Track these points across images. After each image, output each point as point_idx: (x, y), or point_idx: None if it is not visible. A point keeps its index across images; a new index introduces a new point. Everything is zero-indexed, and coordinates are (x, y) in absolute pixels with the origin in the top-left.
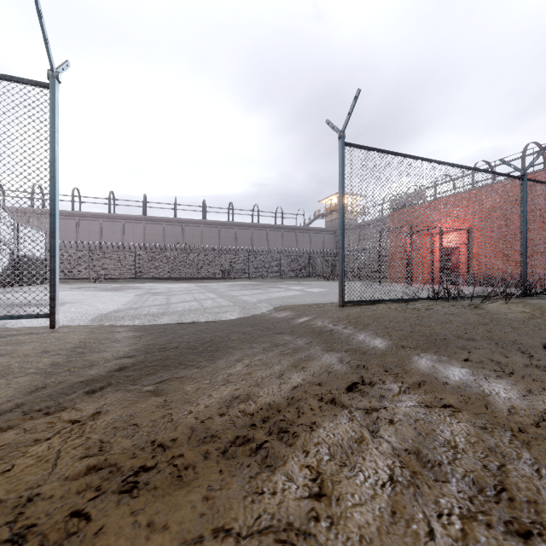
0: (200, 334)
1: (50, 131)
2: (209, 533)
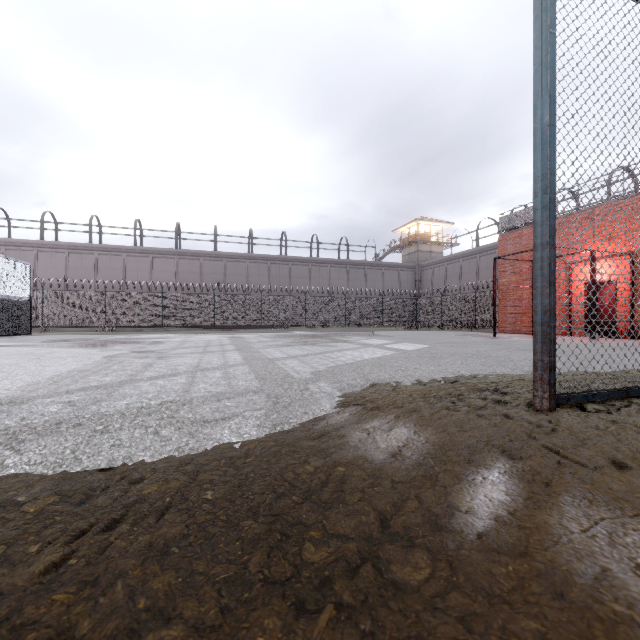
0: None
1: None
2: None
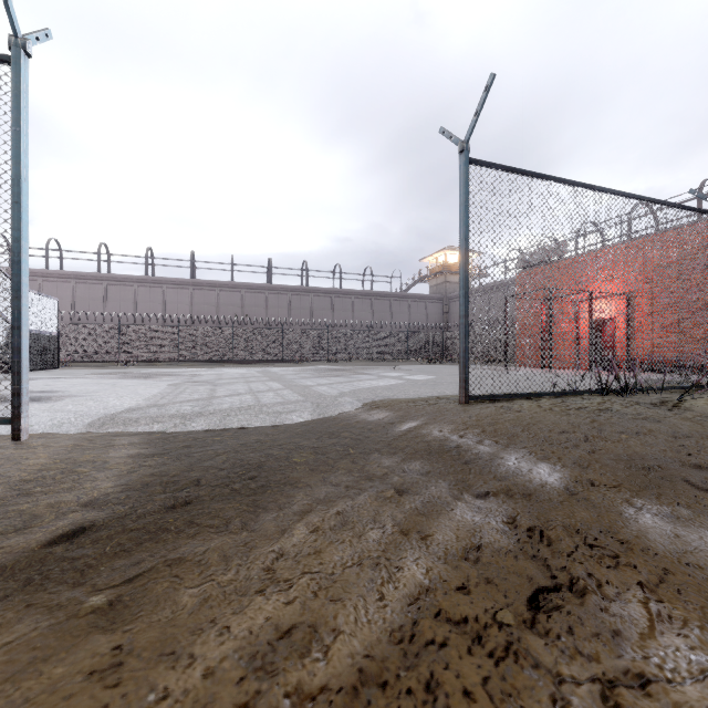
0: (244, 453)
1: (12, 131)
2: None
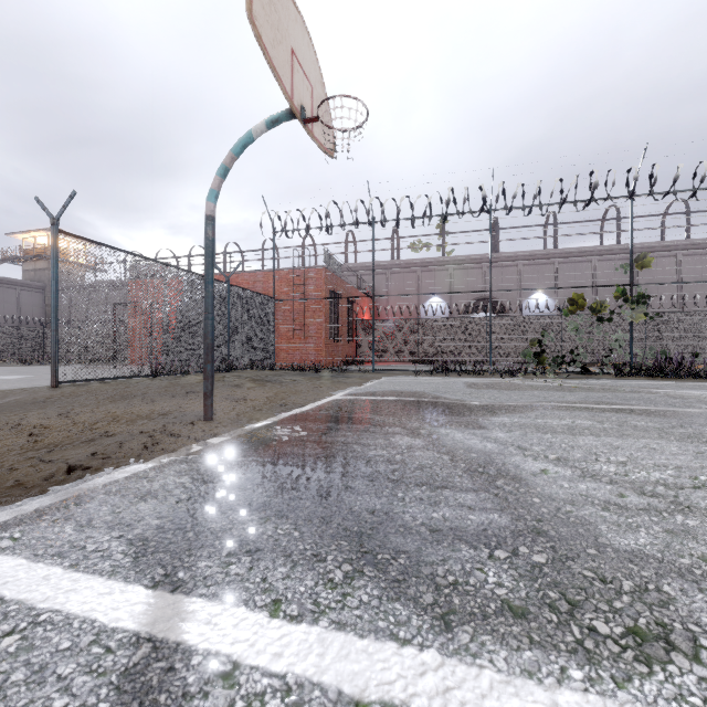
0: None
1: None
2: (3, 435)
